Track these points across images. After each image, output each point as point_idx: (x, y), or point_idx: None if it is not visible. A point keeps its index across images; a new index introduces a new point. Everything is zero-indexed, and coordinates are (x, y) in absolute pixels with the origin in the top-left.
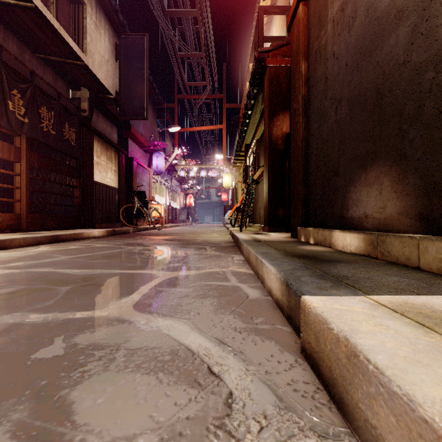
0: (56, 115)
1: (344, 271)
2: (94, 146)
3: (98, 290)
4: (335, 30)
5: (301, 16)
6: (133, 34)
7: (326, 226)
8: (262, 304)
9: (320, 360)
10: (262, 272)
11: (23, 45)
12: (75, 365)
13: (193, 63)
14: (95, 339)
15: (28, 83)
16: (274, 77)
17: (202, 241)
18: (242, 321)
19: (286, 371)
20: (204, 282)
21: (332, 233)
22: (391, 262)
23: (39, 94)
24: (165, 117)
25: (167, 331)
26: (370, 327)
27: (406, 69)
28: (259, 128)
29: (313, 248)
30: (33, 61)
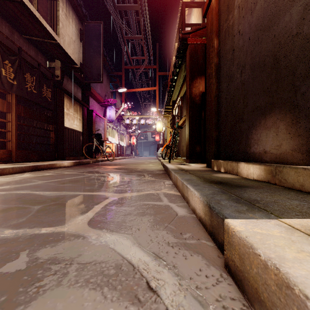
0: (37, 79)
1: (254, 196)
2: (65, 101)
3: (62, 209)
4: (240, 13)
5: (214, 5)
6: (93, 22)
7: (233, 159)
8: (189, 220)
9: (245, 279)
10: (187, 194)
11: (13, 29)
12: (33, 280)
13: (135, 43)
14: (54, 253)
15: (16, 56)
16: (193, 52)
17: (142, 169)
18: (173, 236)
19: (213, 286)
20: (143, 202)
21: (238, 164)
22: (287, 187)
23: (24, 64)
24: (115, 82)
25: (113, 246)
26: (294, 253)
27: (298, 39)
28: (182, 88)
29: (224, 176)
30: (20, 40)
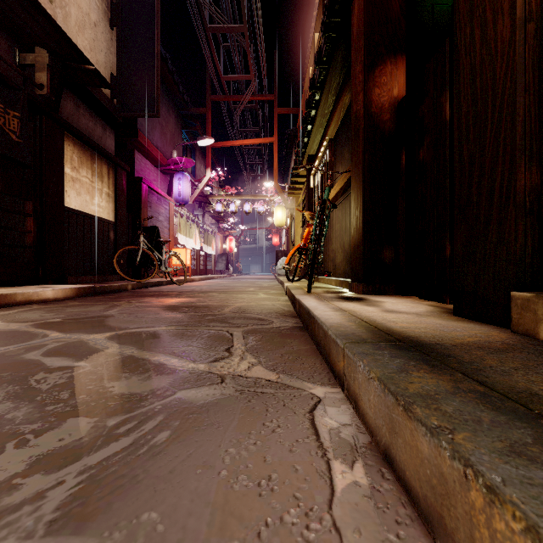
0: None
1: None
2: (67, 150)
3: None
4: None
5: None
6: None
7: None
8: None
9: None
10: None
11: None
12: None
13: (231, 45)
14: None
15: None
16: None
17: (234, 311)
18: None
19: None
20: None
21: None
22: None
23: None
24: (193, 127)
25: None
26: None
27: None
28: (335, 114)
29: None
30: None
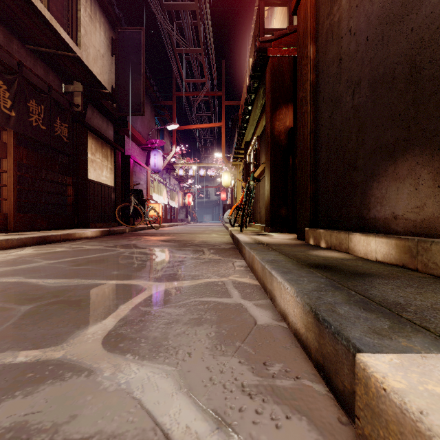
0: (46, 109)
1: (390, 294)
2: (89, 142)
3: (65, 311)
4: (351, 2)
5: None
6: (130, 28)
7: (340, 227)
8: (276, 335)
9: None
10: (272, 287)
11: (10, 35)
12: None
13: (191, 59)
14: (24, 412)
15: (15, 75)
16: (276, 68)
17: (200, 242)
18: (251, 370)
19: None
20: (200, 298)
21: (350, 236)
22: (439, 276)
23: (27, 86)
24: (163, 115)
25: (140, 394)
26: None
27: None
28: (260, 123)
29: (328, 255)
30: (22, 52)
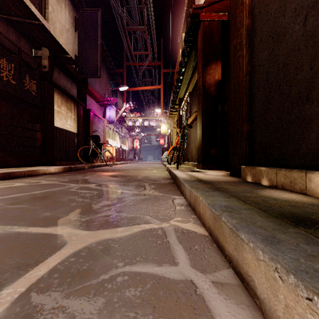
0: (16, 67)
1: None
2: (55, 97)
3: None
4: None
5: None
6: (89, 9)
7: (284, 165)
8: None
9: None
10: (240, 256)
11: None
12: None
13: (137, 36)
14: None
15: None
16: (207, 30)
17: (143, 177)
18: None
19: None
20: (132, 267)
21: (309, 175)
22: None
23: None
24: (116, 80)
25: None
26: None
27: None
28: (191, 81)
29: (285, 197)
30: None
